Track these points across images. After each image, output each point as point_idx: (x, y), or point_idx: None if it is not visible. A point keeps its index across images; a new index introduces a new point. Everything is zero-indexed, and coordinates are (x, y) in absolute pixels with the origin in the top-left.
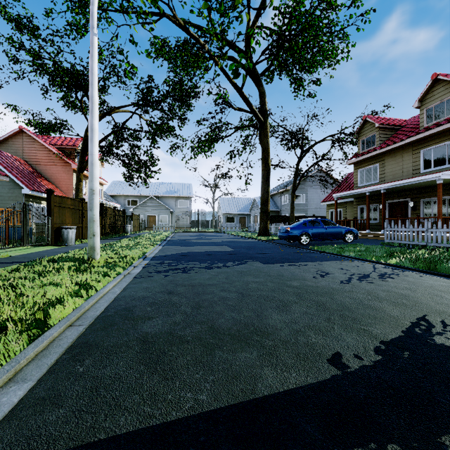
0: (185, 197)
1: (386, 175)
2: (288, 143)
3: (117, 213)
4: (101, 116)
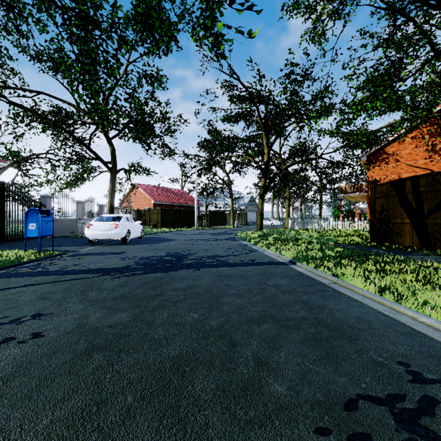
0: None
1: None
2: None
3: None
4: None
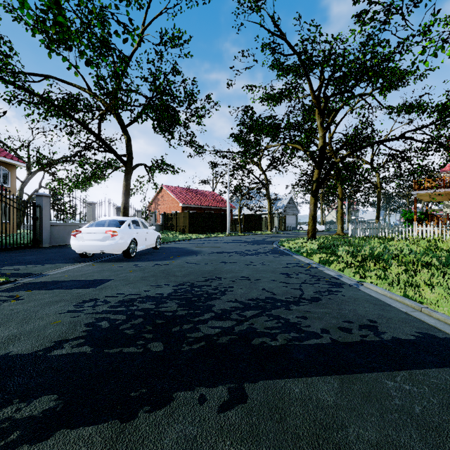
0: None
1: None
2: None
3: None
4: None
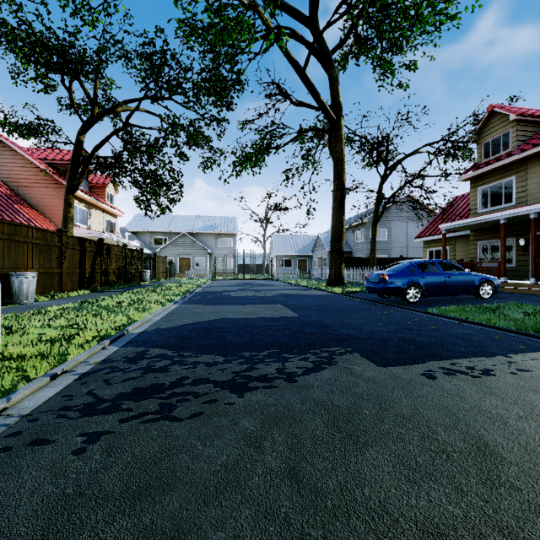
0: (227, 235)
1: (529, 193)
2: (369, 155)
3: (130, 253)
4: (101, 113)
